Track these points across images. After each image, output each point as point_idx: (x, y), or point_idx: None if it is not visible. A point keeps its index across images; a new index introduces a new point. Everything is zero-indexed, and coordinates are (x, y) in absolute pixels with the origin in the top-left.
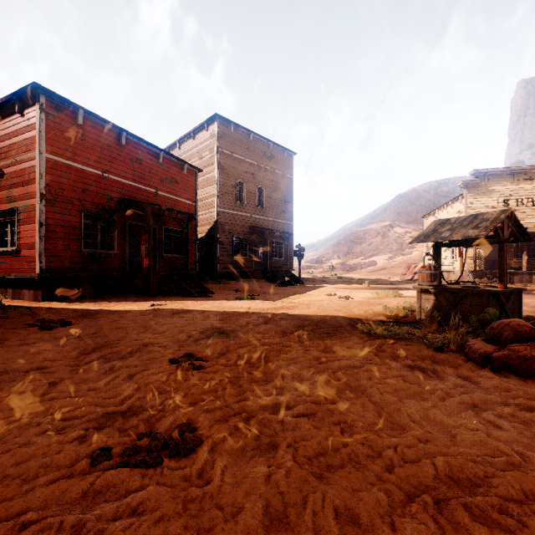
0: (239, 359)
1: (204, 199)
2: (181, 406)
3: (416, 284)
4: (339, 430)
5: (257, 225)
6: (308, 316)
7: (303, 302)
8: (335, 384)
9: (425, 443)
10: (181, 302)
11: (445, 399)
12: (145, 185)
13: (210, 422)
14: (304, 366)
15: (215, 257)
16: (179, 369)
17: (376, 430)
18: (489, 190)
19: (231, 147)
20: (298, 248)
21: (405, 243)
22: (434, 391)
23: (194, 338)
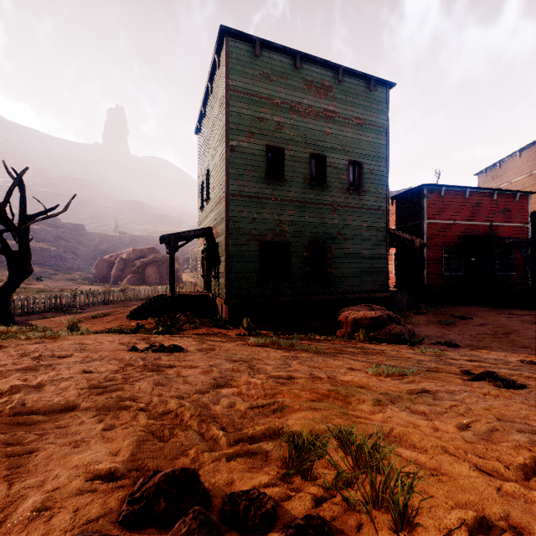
0: None
1: (534, 215)
2: None
3: None
4: None
5: None
6: None
7: None
8: None
9: None
10: (532, 314)
11: None
12: (482, 221)
13: None
14: None
15: None
16: None
17: None
18: None
19: None
20: None
21: None
22: None
23: None
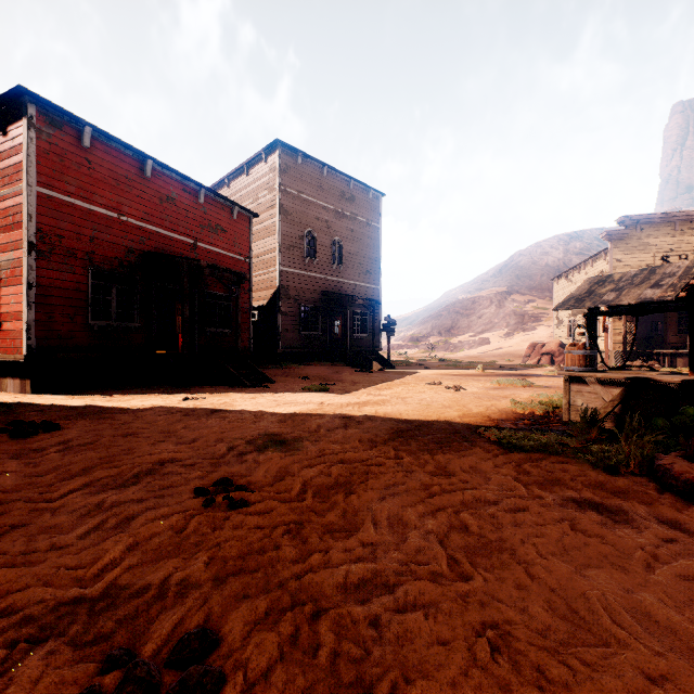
0: (304, 487)
1: (261, 254)
2: (199, 586)
3: (546, 369)
4: (488, 650)
5: (332, 289)
6: (405, 415)
7: (397, 394)
8: (462, 537)
9: (661, 685)
10: (227, 394)
11: (653, 567)
12: (180, 234)
13: (245, 625)
14: (407, 501)
15: (276, 333)
16: (207, 507)
17: (555, 645)
18: (642, 243)
19: (298, 185)
20: (388, 321)
21: (527, 315)
22: (630, 551)
23: (238, 450)
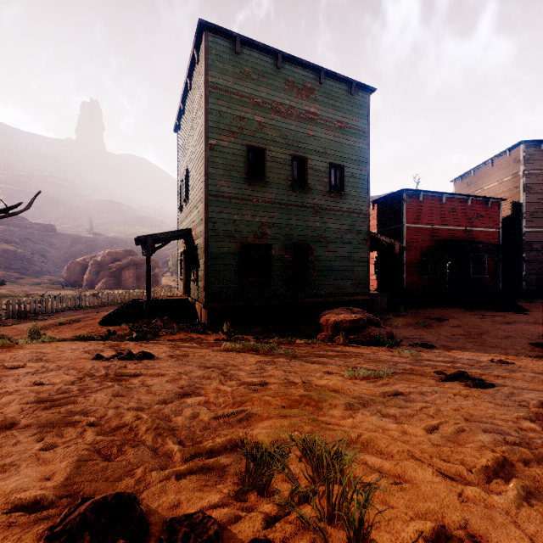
0: None
1: (505, 220)
2: None
3: None
4: None
5: None
6: None
7: None
8: None
9: None
10: (502, 315)
11: None
12: (457, 226)
13: None
14: None
15: (519, 276)
16: (536, 347)
17: None
18: None
19: (541, 165)
20: None
21: None
22: None
23: (535, 337)
